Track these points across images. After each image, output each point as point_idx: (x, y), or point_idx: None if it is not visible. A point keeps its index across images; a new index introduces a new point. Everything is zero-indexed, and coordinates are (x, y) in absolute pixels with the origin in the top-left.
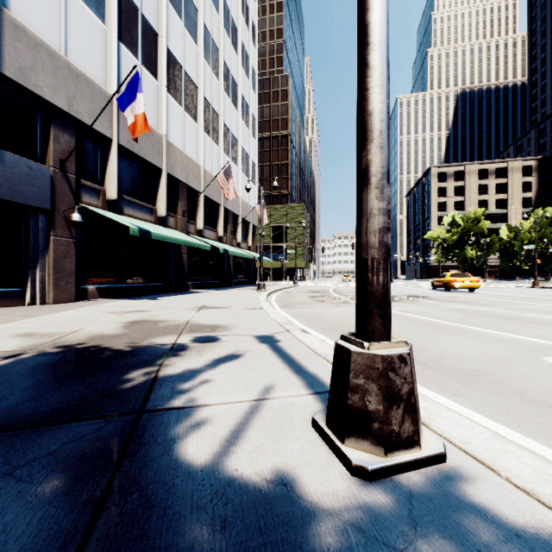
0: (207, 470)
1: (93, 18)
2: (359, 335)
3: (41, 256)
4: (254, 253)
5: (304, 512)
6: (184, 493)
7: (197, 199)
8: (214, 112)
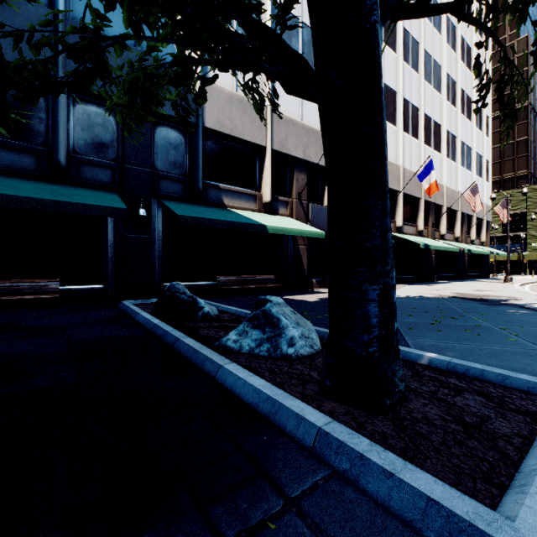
0: None
1: (392, 128)
2: None
3: None
4: (487, 248)
5: None
6: None
7: (440, 211)
8: (452, 136)
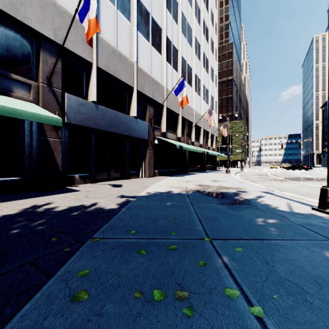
0: (291, 212)
1: (158, 55)
2: (328, 186)
3: (144, 158)
4: (216, 152)
5: (321, 217)
6: (290, 213)
7: (191, 126)
8: (198, 79)
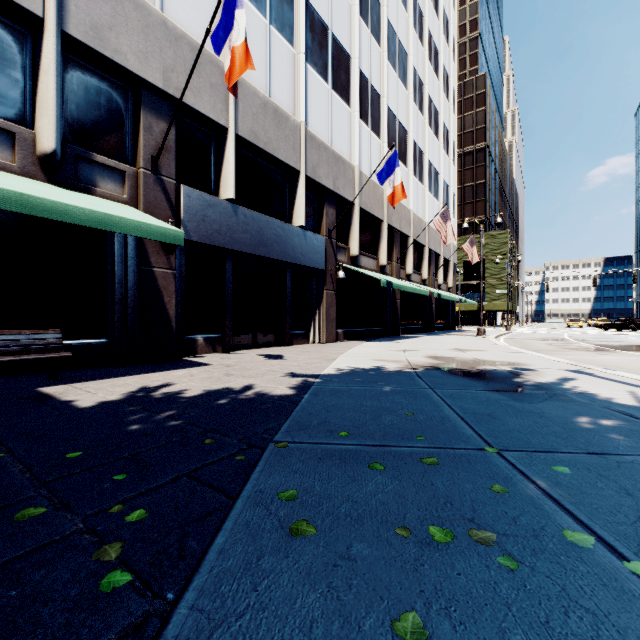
0: None
1: (344, 107)
2: None
3: (318, 306)
4: (454, 294)
5: None
6: None
7: (406, 244)
8: (419, 151)
